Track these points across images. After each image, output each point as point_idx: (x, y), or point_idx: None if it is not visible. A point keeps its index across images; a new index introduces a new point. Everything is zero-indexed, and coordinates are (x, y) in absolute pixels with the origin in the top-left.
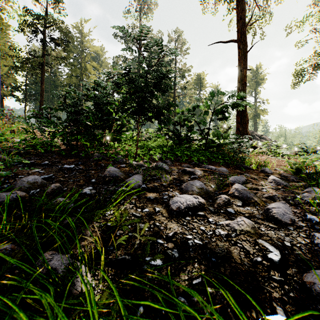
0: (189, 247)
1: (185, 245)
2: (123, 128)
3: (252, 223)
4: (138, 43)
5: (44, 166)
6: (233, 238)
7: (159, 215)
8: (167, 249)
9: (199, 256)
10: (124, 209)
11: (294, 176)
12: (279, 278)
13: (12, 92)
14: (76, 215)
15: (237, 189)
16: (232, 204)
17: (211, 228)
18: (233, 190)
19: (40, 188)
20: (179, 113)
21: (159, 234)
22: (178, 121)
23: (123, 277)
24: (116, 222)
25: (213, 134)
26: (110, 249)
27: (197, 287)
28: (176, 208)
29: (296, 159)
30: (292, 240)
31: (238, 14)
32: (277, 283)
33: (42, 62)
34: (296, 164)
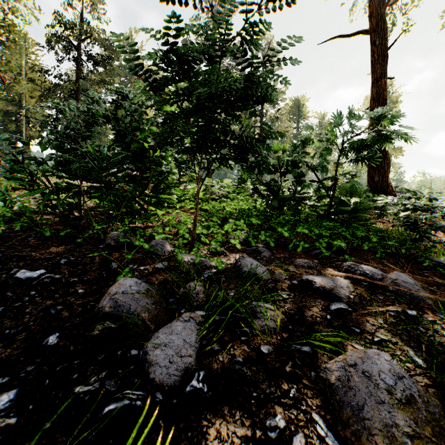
0: None
1: None
2: (163, 180)
3: None
4: None
5: None
6: None
7: None
8: None
9: None
10: None
11: None
12: None
13: (39, 132)
14: None
15: None
16: None
17: None
18: None
19: None
20: (278, 150)
21: None
22: (276, 165)
23: None
24: None
25: (341, 188)
26: None
27: None
28: None
29: None
30: None
31: None
32: None
33: (75, 88)
34: None
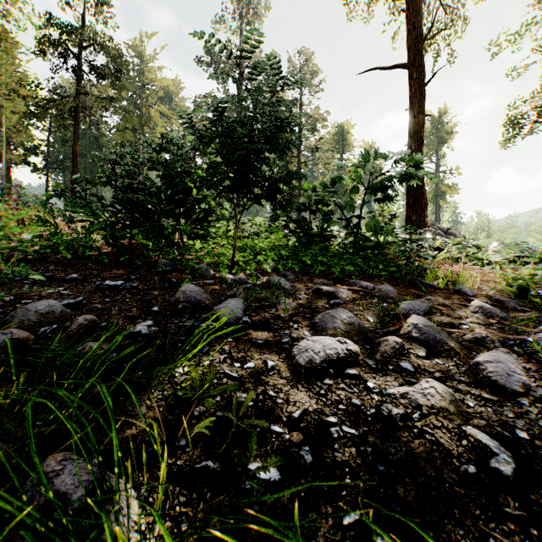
0: (333, 441)
1: (324, 436)
2: (209, 215)
3: (450, 393)
4: (236, 63)
5: (70, 283)
6: (417, 423)
7: (275, 375)
8: (291, 445)
9: (353, 461)
10: (208, 365)
11: (516, 301)
12: (516, 512)
13: (25, 156)
14: (118, 377)
15: (416, 325)
16: (408, 354)
17: (373, 402)
18: (409, 327)
19: (58, 323)
20: (307, 189)
21: (274, 414)
22: (306, 203)
23: (202, 508)
24: (193, 390)
25: (367, 226)
26: (179, 445)
27: (353, 533)
28: (305, 362)
29: (513, 269)
30: (529, 427)
31: (410, 19)
32: (513, 523)
33: (75, 105)
34: (518, 280)
